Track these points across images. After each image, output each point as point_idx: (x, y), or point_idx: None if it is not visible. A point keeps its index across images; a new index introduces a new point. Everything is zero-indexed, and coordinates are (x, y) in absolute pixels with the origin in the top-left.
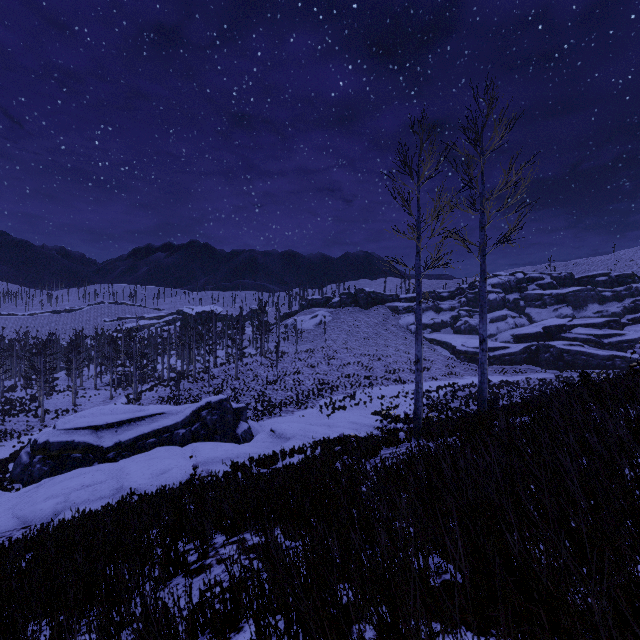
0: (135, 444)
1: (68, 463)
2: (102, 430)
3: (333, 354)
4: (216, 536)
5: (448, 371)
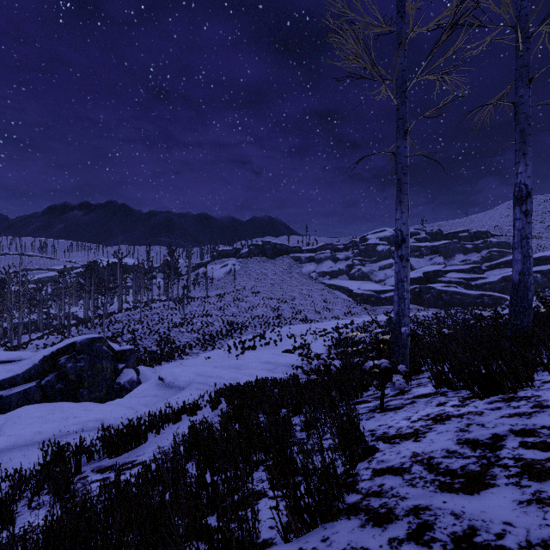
0: None
1: None
2: None
3: (242, 298)
4: None
5: (347, 311)
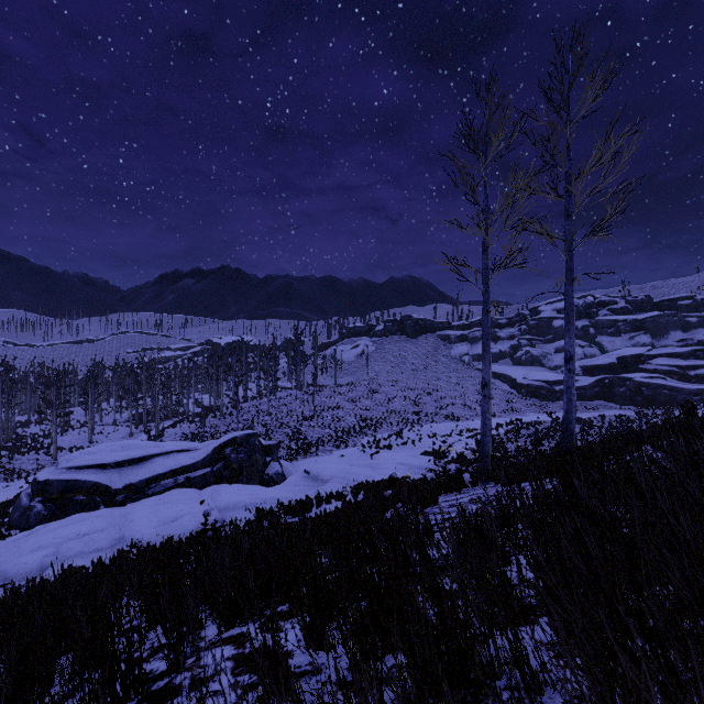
0: (148, 486)
1: (70, 507)
2: (110, 469)
3: (377, 387)
4: (208, 623)
5: (508, 407)
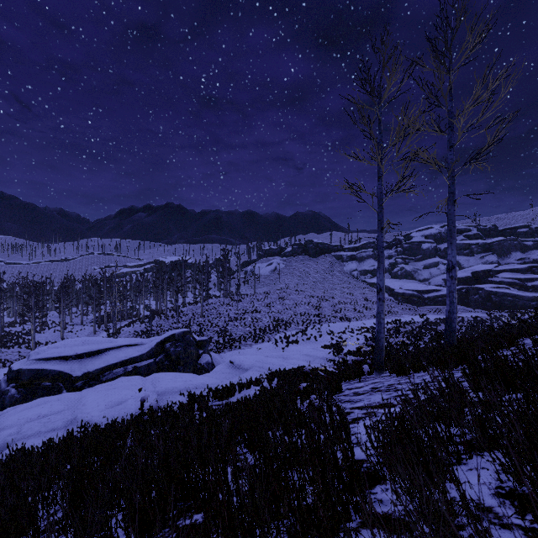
0: (102, 374)
1: (38, 391)
2: (72, 360)
3: (286, 295)
4: (118, 532)
5: (388, 310)
